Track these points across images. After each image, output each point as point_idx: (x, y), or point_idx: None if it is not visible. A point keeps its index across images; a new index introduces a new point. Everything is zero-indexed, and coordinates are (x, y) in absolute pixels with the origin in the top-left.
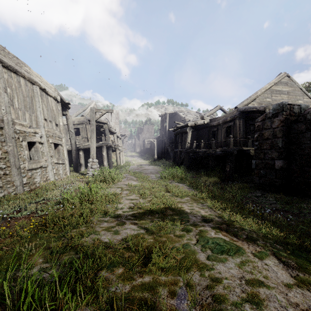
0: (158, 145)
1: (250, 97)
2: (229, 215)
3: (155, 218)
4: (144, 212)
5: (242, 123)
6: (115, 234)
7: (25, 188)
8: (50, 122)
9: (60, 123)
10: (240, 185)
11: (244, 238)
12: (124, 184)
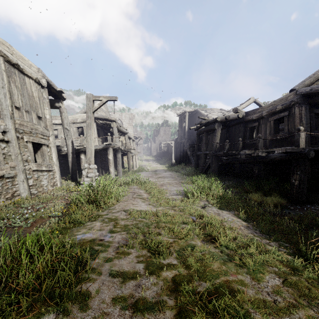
0: (175, 147)
1: (315, 74)
2: None
3: None
4: None
5: (305, 111)
6: None
7: None
8: (27, 113)
9: (45, 116)
10: None
11: None
12: (122, 211)
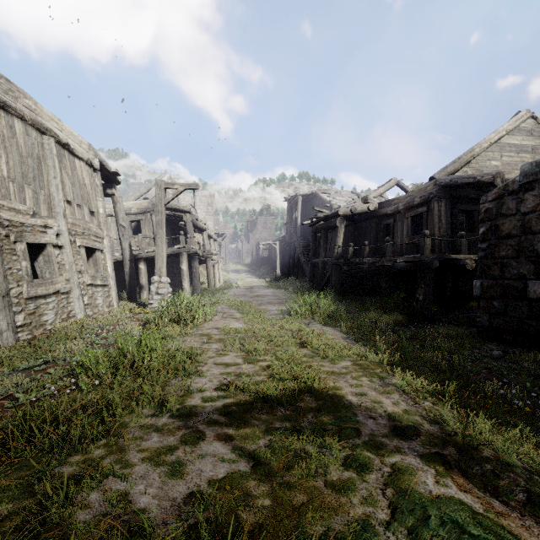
0: (282, 251)
1: (461, 158)
2: (453, 413)
3: (276, 422)
4: (251, 401)
5: (445, 207)
6: (171, 477)
7: (22, 334)
8: (79, 208)
9: (98, 210)
10: (450, 331)
11: (526, 504)
12: (214, 328)
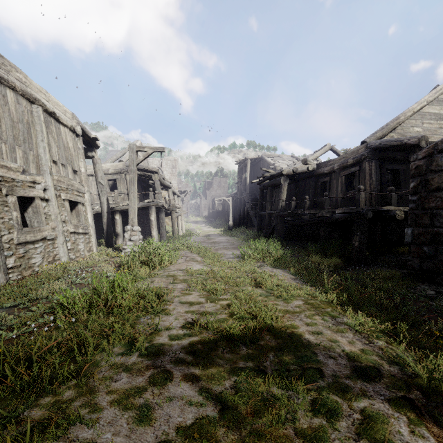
0: (234, 205)
1: (388, 125)
2: (409, 353)
3: (240, 361)
4: (215, 339)
5: (375, 167)
6: (139, 423)
7: (12, 275)
8: (64, 167)
9: (80, 169)
10: (385, 272)
11: None
12: (179, 270)
